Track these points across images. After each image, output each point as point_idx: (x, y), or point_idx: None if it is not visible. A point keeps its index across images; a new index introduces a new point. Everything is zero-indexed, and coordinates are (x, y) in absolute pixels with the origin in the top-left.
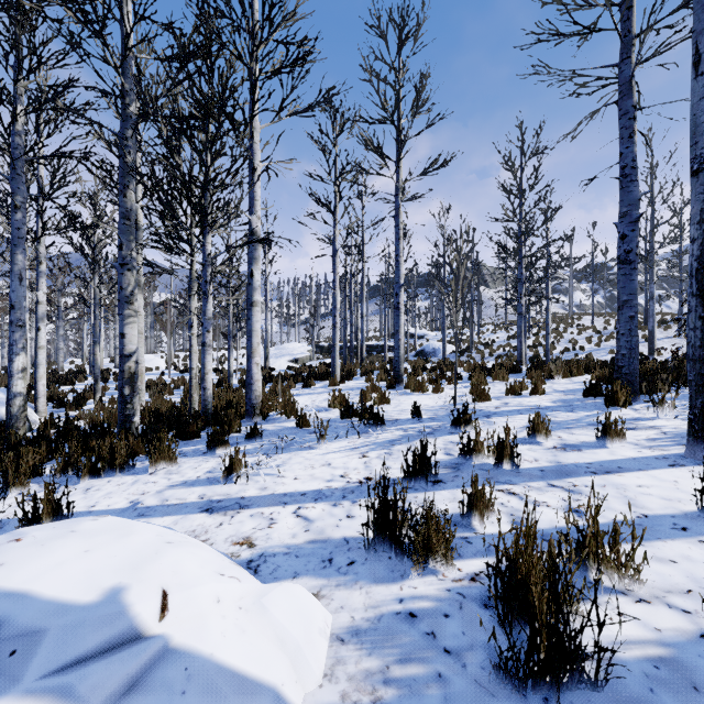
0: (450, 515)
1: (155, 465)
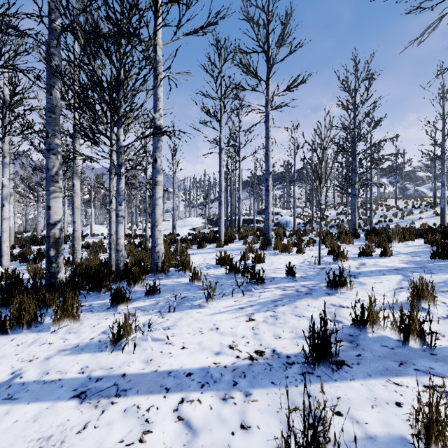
0: (385, 439)
1: (58, 323)
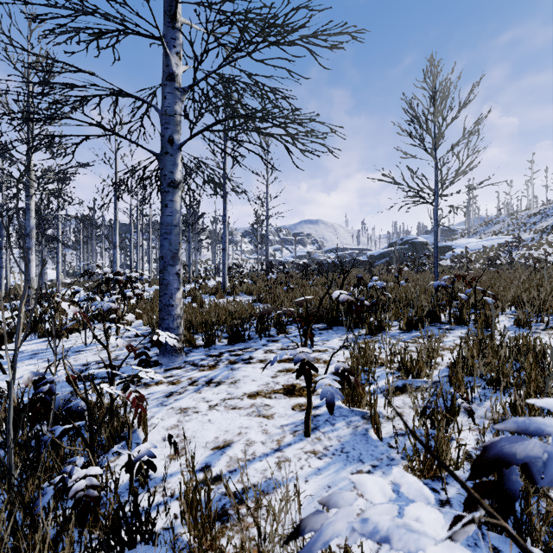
0: None
1: None
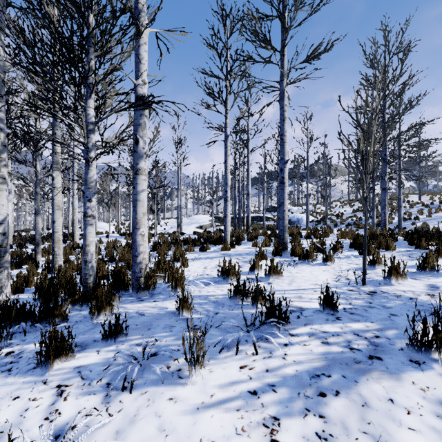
0: None
1: None
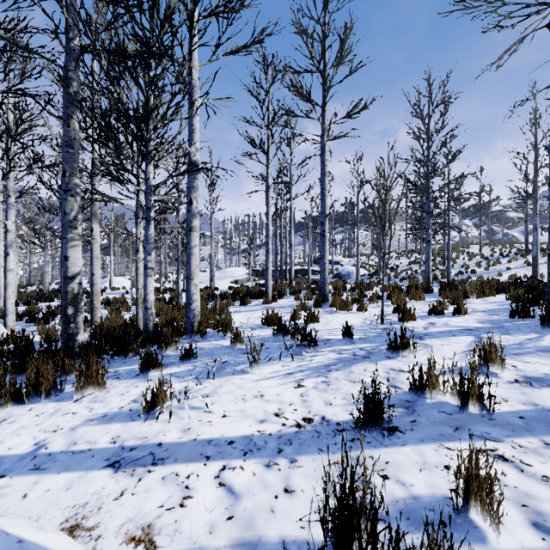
0: (429, 498)
1: (82, 391)
